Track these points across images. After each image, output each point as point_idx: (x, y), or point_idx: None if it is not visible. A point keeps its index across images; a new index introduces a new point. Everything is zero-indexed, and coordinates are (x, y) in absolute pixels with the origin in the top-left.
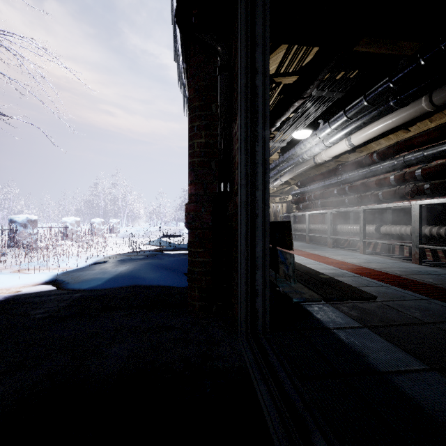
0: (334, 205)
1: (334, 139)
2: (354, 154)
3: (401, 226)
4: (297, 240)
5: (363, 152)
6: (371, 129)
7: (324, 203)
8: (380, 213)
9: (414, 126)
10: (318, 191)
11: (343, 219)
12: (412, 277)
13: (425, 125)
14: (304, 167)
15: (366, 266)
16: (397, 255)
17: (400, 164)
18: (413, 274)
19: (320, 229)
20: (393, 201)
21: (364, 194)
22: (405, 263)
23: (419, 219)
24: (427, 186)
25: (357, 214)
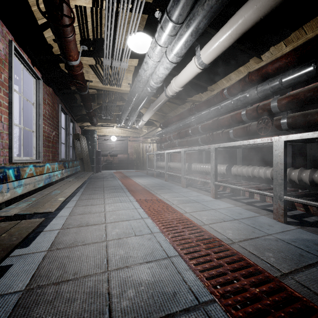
0: (189, 145)
1: (177, 46)
2: (206, 93)
3: (253, 167)
4: (160, 177)
5: (214, 91)
6: (225, 31)
7: (181, 143)
8: (230, 152)
9: (267, 53)
10: (177, 132)
11: (197, 157)
12: (309, 284)
13: (279, 50)
14: (159, 103)
15: (219, 235)
16: (248, 198)
17: (252, 97)
18: (299, 264)
19: (177, 167)
20: (243, 139)
21: (215, 132)
22: (264, 217)
23: (284, 161)
24: (284, 120)
25: (209, 153)
